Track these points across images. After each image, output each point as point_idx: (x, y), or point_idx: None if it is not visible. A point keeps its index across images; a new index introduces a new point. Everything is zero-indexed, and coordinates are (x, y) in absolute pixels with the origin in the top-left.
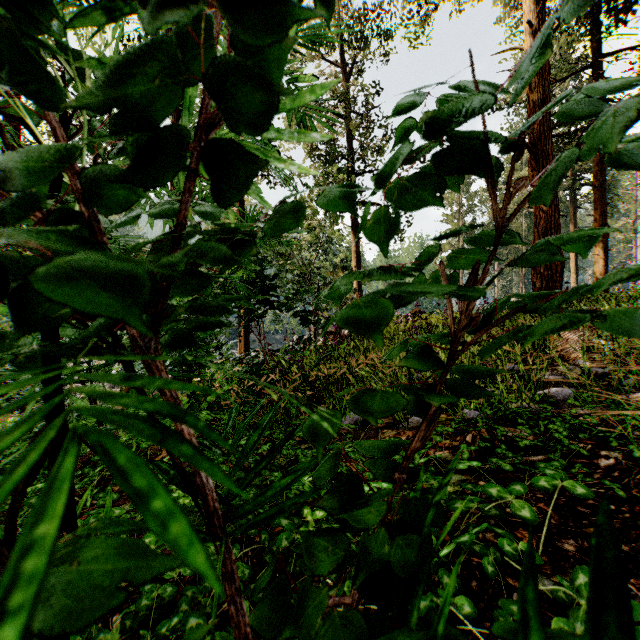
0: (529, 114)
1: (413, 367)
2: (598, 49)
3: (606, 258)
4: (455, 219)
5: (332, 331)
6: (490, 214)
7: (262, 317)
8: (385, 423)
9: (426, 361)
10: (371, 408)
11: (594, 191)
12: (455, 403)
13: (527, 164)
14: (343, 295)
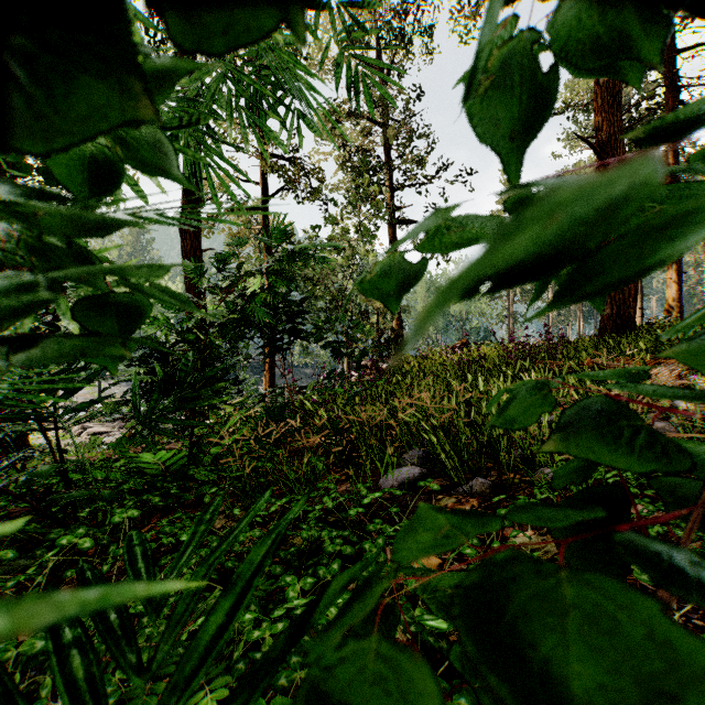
0: (597, 113)
1: (592, 458)
2: (670, 44)
3: (680, 282)
4: None
5: (368, 365)
6: None
7: (287, 348)
8: (439, 485)
9: (626, 443)
10: (559, 678)
11: None
12: (530, 458)
13: None
14: (403, 288)
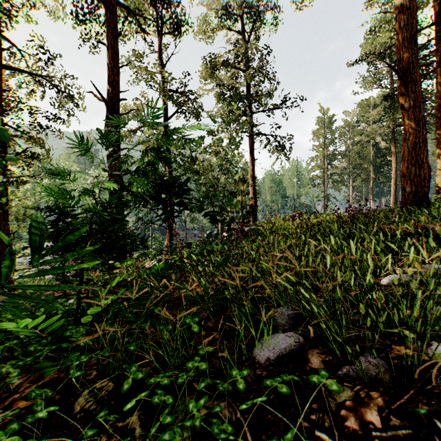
0: (399, 48)
1: None
2: (440, 11)
3: None
4: (321, 148)
5: (235, 228)
6: (346, 144)
7: (177, 216)
8: (321, 360)
9: None
10: None
11: (436, 120)
12: (415, 328)
13: (374, 108)
14: None
